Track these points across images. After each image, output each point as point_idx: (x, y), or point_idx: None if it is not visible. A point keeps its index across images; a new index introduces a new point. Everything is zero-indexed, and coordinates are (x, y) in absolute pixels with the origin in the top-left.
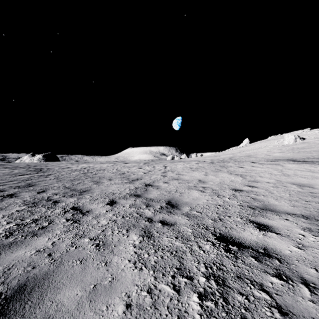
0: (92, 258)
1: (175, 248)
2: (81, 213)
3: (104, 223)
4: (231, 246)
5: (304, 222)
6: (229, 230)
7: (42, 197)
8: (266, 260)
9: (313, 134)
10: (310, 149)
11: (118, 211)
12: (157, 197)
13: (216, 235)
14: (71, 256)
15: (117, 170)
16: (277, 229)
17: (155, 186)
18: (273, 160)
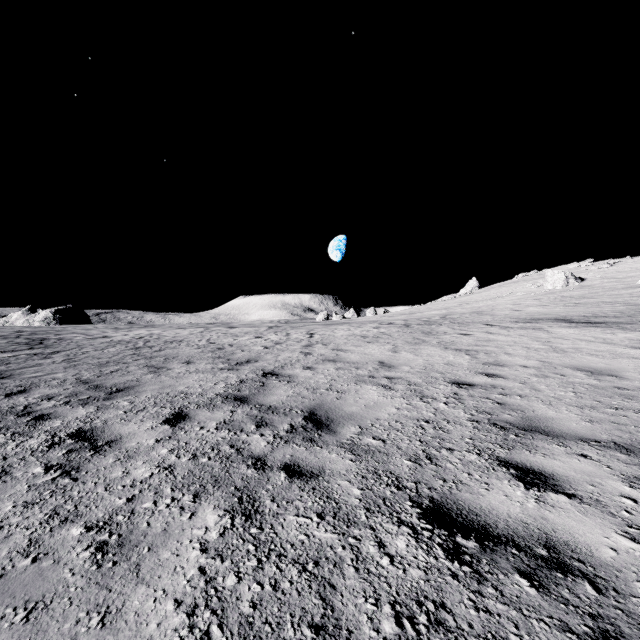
0: (68, 600)
1: (314, 552)
2: (92, 448)
3: (142, 474)
4: (462, 538)
5: (624, 461)
6: (452, 488)
7: (12, 406)
8: (559, 585)
9: (600, 271)
10: (597, 299)
11: (187, 439)
12: (286, 401)
13: (422, 504)
14: (6, 593)
15: (210, 341)
16: (567, 482)
17: (285, 377)
18: (528, 321)
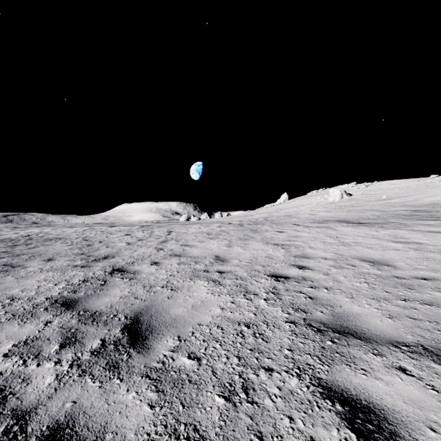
0: None
1: None
2: None
3: None
4: None
5: None
6: None
7: None
8: None
9: (360, 190)
10: (360, 207)
11: None
12: (116, 304)
13: None
14: None
15: (85, 238)
16: (402, 424)
17: (130, 273)
18: (321, 222)
